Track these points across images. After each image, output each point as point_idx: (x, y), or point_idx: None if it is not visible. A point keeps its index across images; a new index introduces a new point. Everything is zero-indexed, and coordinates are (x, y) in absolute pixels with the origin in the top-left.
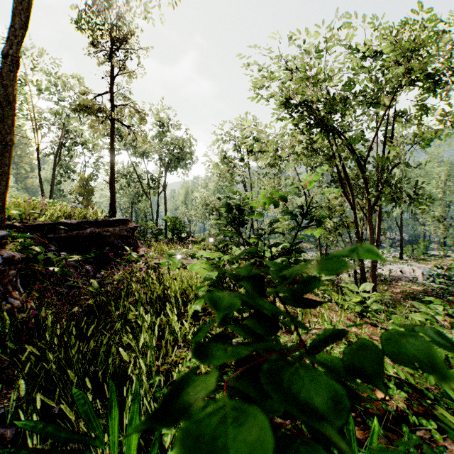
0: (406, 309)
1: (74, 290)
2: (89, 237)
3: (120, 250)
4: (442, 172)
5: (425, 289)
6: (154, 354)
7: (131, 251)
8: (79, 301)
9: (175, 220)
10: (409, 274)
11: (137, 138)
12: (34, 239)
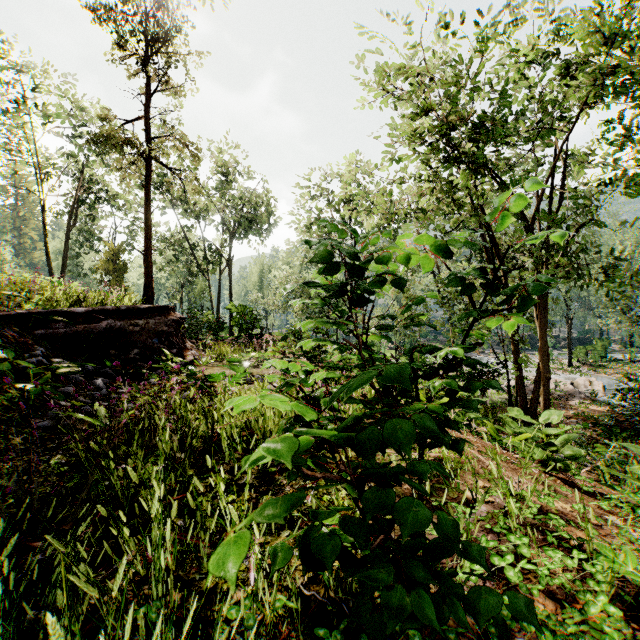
0: (610, 451)
1: (66, 422)
2: (105, 334)
3: (157, 354)
4: (628, 241)
5: (611, 411)
6: (175, 566)
7: (174, 355)
8: (67, 442)
9: (244, 310)
10: (584, 387)
11: (185, 187)
12: (6, 337)
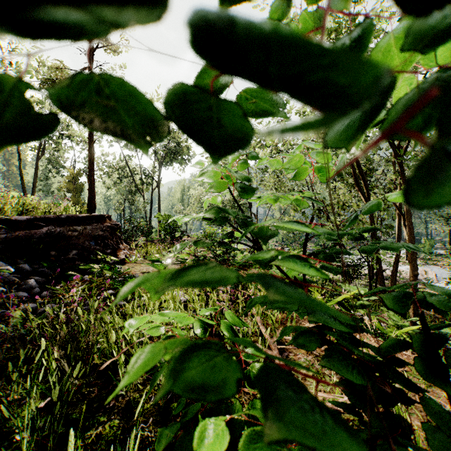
0: None
1: None
2: (45, 238)
3: (93, 254)
4: None
5: None
6: None
7: (108, 255)
8: None
9: (168, 218)
10: (421, 276)
11: None
12: None
